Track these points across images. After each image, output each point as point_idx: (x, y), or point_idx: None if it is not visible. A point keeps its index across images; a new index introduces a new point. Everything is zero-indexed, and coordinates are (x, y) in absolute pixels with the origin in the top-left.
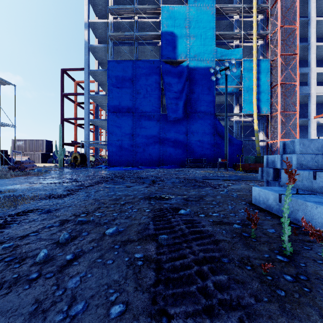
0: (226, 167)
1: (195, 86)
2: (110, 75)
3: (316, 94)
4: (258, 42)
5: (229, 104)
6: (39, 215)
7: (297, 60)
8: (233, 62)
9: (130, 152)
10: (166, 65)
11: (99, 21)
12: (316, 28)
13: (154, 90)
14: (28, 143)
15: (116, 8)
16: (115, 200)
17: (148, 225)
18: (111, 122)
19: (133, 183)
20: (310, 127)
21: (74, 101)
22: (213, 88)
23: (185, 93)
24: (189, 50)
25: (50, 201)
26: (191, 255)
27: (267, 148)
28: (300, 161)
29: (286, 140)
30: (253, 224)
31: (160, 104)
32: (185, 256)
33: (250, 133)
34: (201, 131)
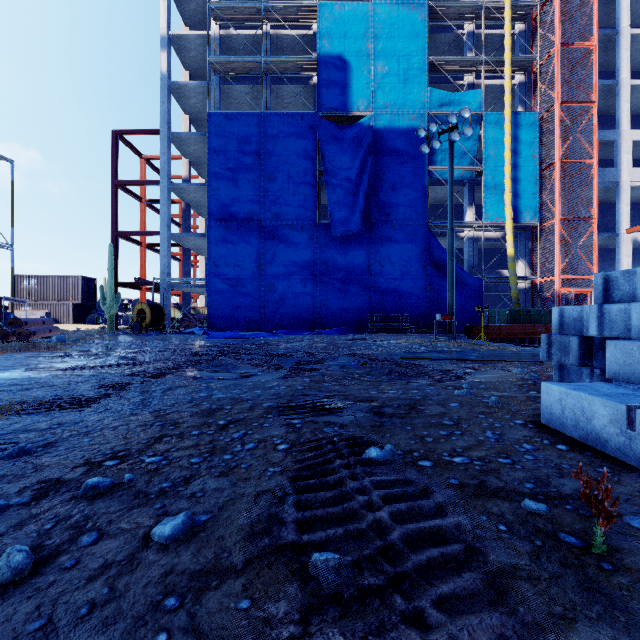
0: (452, 333)
1: (387, 166)
2: (213, 144)
3: (631, 183)
4: (515, 77)
5: (456, 205)
6: None
7: (594, 114)
8: (466, 116)
9: (255, 301)
10: (328, 124)
11: (191, 35)
12: (630, 50)
13: (304, 174)
14: (46, 283)
15: (225, 6)
16: (205, 415)
17: (279, 507)
18: (215, 239)
19: (257, 369)
20: (620, 251)
21: (140, 198)
22: (423, 171)
23: (367, 181)
24: (375, 94)
25: (47, 417)
26: None
27: (533, 293)
28: None
29: (572, 277)
30: (603, 517)
31: (315, 203)
32: None
33: (498, 263)
34: (398, 258)
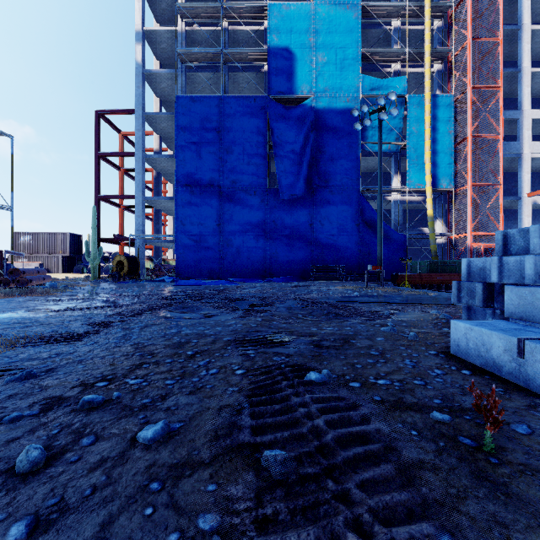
0: (381, 280)
1: (326, 140)
2: (180, 122)
3: (531, 155)
4: (433, 66)
5: (384, 173)
6: (5, 385)
7: (500, 97)
8: (392, 99)
9: (215, 254)
10: (277, 105)
11: (162, 30)
12: (531, 43)
13: (256, 147)
14: (40, 239)
15: (190, 6)
16: (176, 347)
17: (237, 416)
18: (181, 202)
19: (218, 310)
20: (522, 211)
21: (119, 167)
22: (356, 145)
23: (310, 153)
24: (316, 80)
25: (47, 348)
26: (353, 535)
27: (449, 247)
28: (539, 269)
29: (481, 234)
30: (491, 422)
31: (266, 171)
32: (336, 537)
33: (419, 222)
34: (336, 218)
